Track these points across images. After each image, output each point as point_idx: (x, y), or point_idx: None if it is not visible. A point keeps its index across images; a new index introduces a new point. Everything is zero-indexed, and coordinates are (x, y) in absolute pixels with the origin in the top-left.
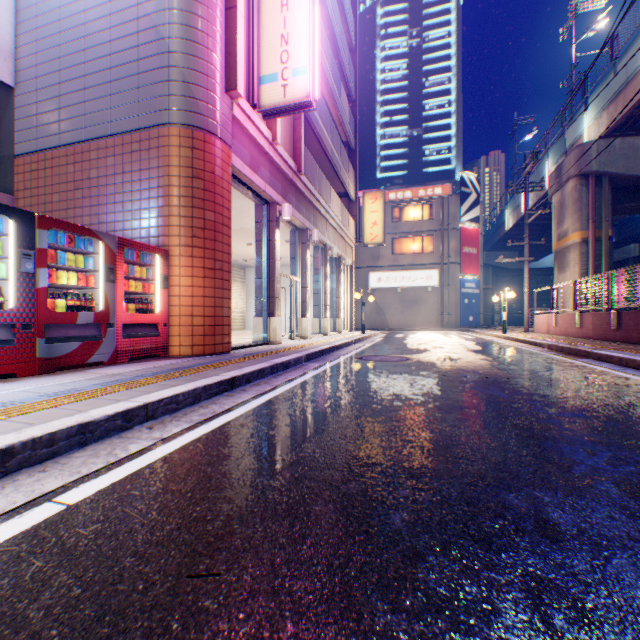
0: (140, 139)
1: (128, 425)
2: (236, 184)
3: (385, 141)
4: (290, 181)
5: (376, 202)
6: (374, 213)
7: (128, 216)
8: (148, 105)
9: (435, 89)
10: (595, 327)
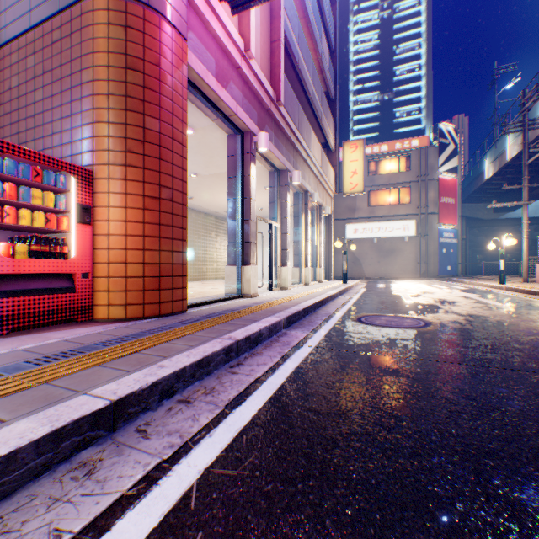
0: (61, 24)
1: None
2: (200, 103)
3: (357, 107)
4: (267, 111)
5: (356, 151)
6: (354, 162)
7: (48, 130)
8: None
9: (405, 55)
10: None
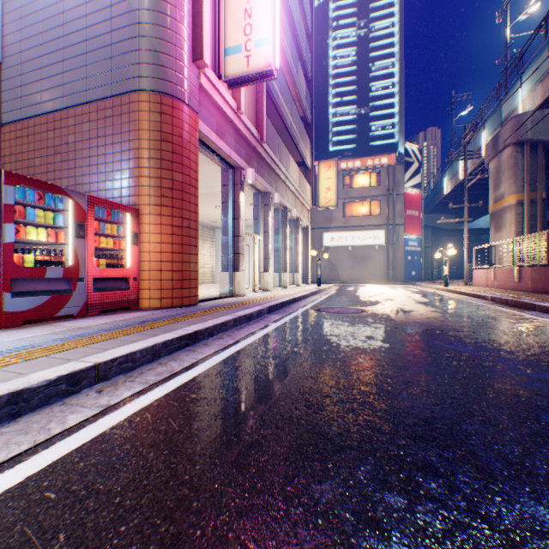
0: (113, 105)
1: (74, 389)
2: (203, 149)
3: (336, 119)
4: (253, 148)
5: (330, 170)
6: (328, 180)
7: (102, 178)
8: (120, 73)
9: (380, 73)
10: (534, 281)
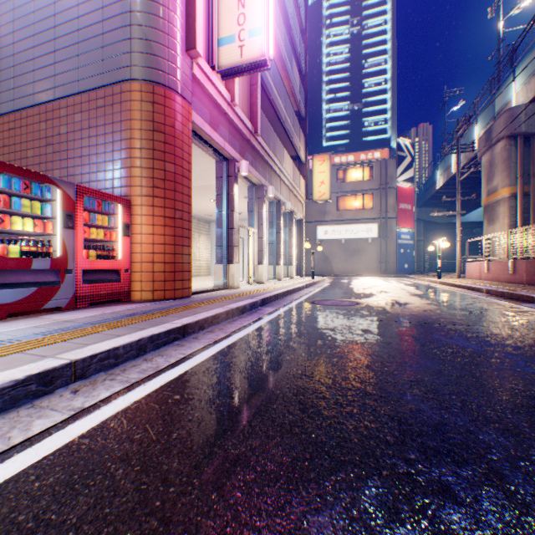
0: (104, 95)
1: (46, 389)
2: (197, 141)
3: (330, 115)
4: (247, 141)
5: (324, 164)
6: (322, 173)
7: (94, 168)
8: (112, 63)
9: (373, 69)
10: (529, 273)
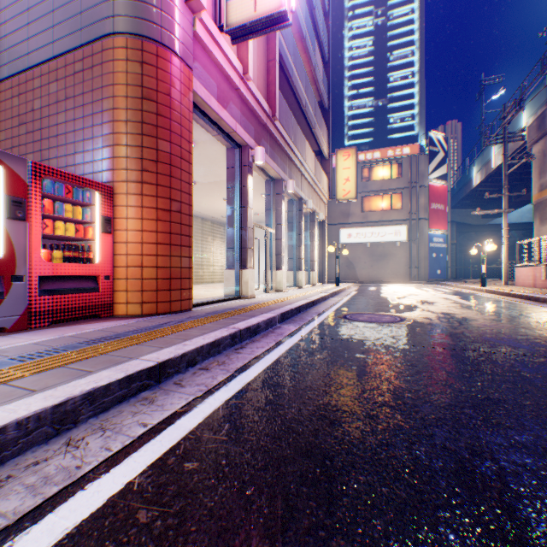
0: (83, 57)
1: None
2: (203, 121)
3: (352, 112)
4: (264, 126)
5: (349, 159)
6: (347, 170)
7: (71, 150)
8: (91, 15)
9: (399, 62)
10: None
